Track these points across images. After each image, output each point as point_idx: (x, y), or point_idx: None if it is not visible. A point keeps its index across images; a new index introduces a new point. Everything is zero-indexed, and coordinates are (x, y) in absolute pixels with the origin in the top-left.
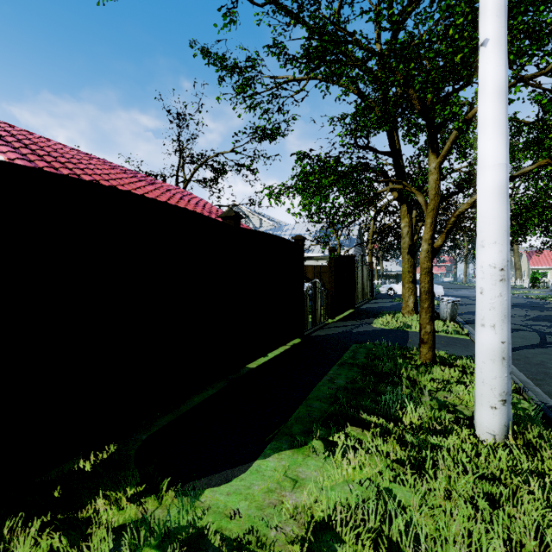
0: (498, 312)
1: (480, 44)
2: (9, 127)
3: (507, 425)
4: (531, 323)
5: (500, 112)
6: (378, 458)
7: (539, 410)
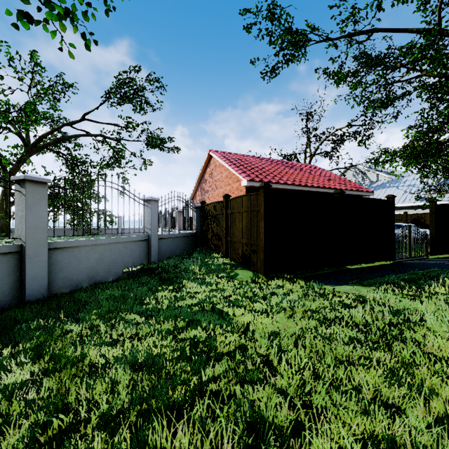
0: None
1: None
2: (231, 155)
3: None
4: None
5: None
6: (396, 290)
7: None
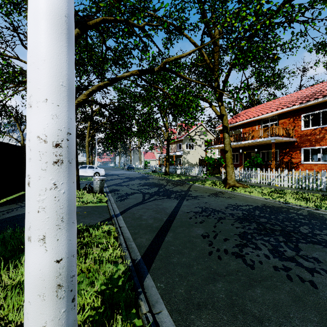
0: (52, 214)
1: None
2: None
3: None
4: (141, 187)
5: None
6: None
7: (129, 275)
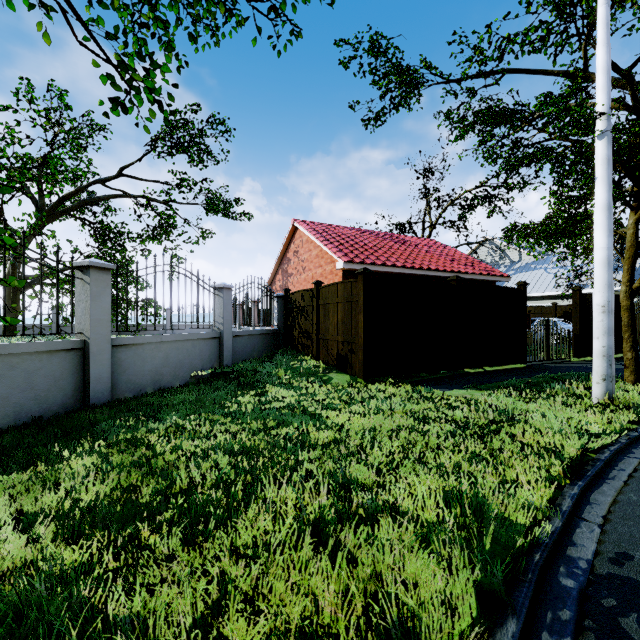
0: (601, 330)
1: (594, 179)
2: (323, 226)
3: (606, 393)
4: None
5: (603, 218)
6: (513, 393)
7: None
